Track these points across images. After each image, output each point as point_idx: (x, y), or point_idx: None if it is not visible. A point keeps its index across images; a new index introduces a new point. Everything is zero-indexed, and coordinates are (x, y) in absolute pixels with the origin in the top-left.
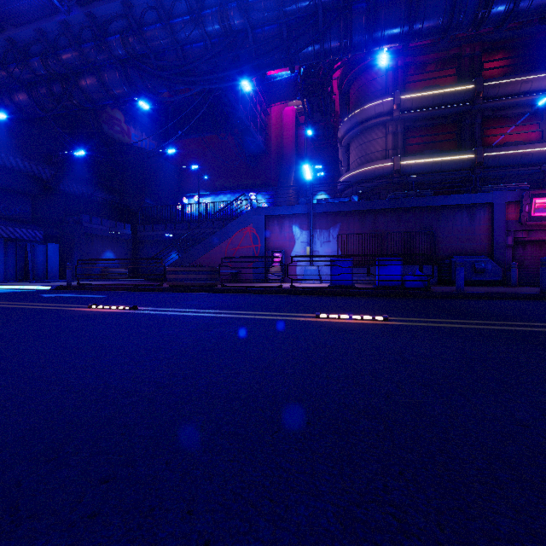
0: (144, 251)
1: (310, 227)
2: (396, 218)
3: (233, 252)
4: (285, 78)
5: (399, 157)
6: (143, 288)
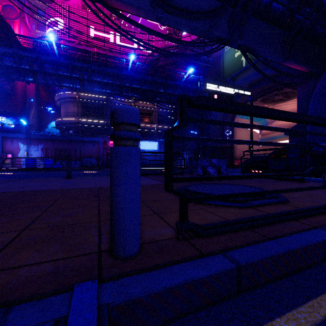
0: None
1: (27, 144)
2: (67, 143)
3: None
4: None
5: (78, 117)
6: None
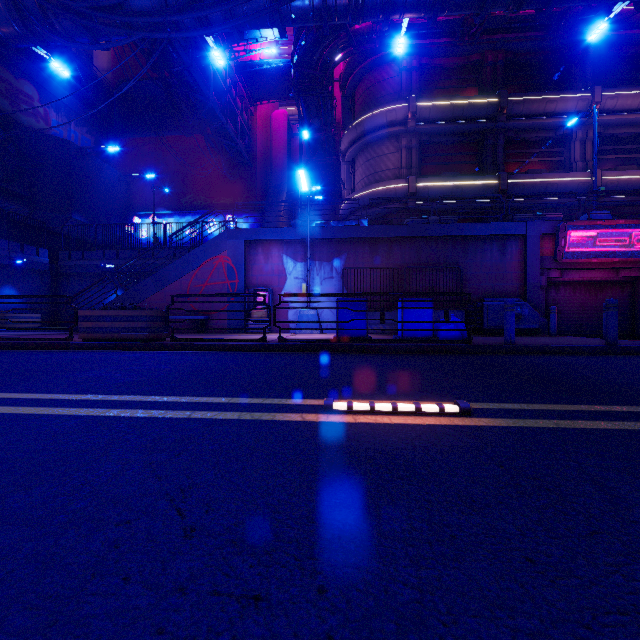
0: (70, 288)
1: (307, 257)
2: (415, 250)
3: (199, 289)
4: (274, 67)
5: (415, 177)
6: (35, 344)
